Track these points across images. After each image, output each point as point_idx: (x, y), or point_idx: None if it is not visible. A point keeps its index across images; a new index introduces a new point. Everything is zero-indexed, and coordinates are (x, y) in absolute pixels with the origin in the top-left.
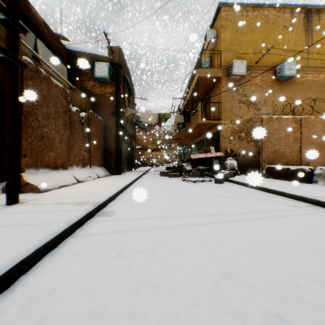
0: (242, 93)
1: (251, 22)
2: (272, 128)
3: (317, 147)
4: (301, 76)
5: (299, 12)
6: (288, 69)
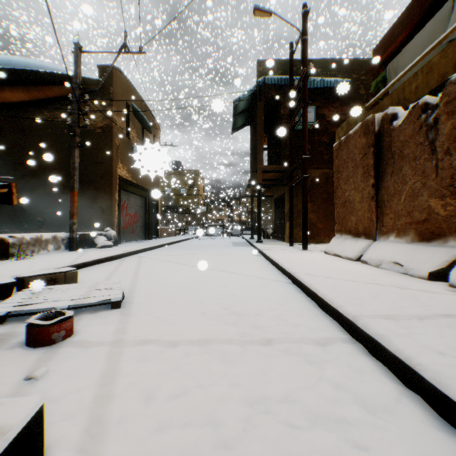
0: None
1: None
2: None
3: None
4: None
5: None
6: None
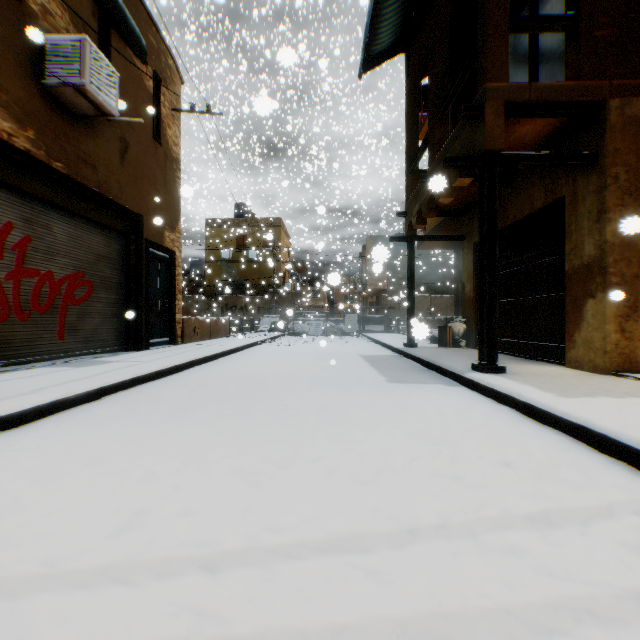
0: None
1: None
2: None
3: None
4: None
5: None
6: None
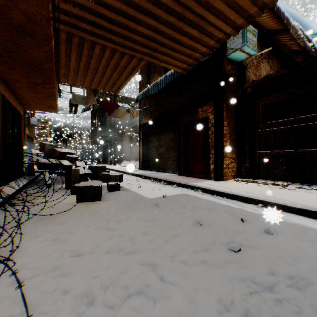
0: None
1: None
2: None
3: None
4: None
5: None
6: None
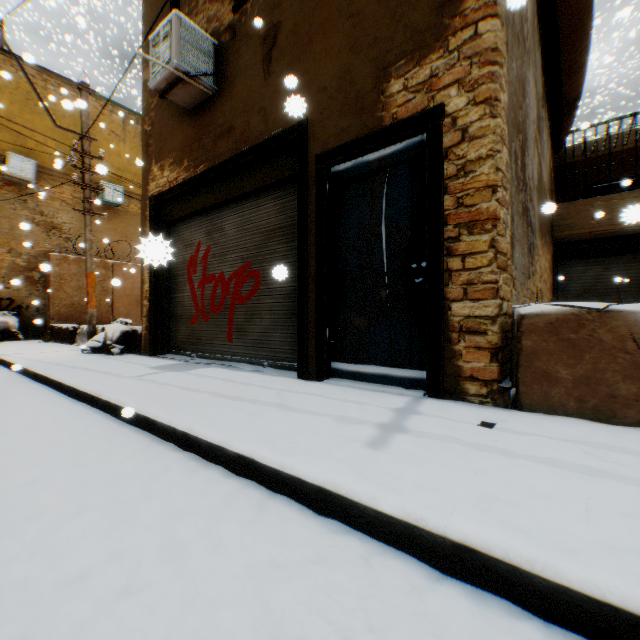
0: (37, 208)
1: (56, 102)
2: (69, 272)
3: (137, 301)
4: (139, 207)
5: (137, 122)
6: (112, 193)
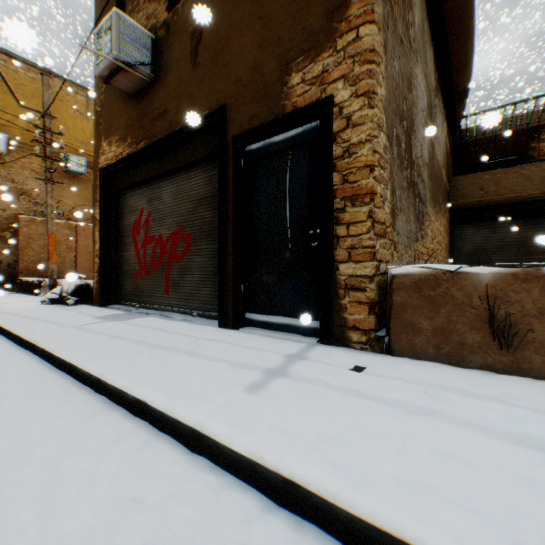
0: (8, 176)
1: (26, 83)
2: (37, 232)
3: None
4: None
5: None
6: (76, 164)
